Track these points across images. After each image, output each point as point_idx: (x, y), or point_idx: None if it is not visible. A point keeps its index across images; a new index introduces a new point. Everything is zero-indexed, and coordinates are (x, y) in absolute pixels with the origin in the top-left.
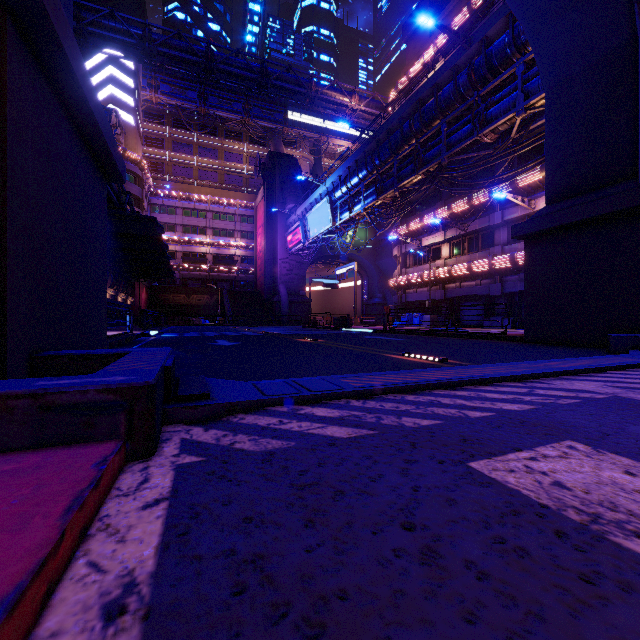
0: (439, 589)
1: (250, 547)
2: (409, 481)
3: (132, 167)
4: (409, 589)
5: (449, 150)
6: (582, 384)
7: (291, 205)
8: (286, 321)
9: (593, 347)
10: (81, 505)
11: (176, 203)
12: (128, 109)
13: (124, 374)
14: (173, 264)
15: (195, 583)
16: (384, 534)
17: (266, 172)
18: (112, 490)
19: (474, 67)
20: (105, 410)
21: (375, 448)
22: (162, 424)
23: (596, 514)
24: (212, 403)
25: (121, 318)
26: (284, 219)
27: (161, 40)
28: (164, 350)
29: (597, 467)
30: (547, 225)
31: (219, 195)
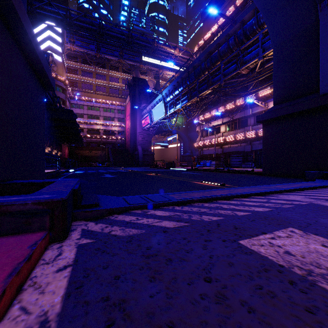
0: (227, 319)
1: (117, 295)
2: (207, 252)
3: (60, 84)
4: (210, 320)
5: (224, 77)
6: (294, 197)
7: (144, 104)
8: (141, 164)
9: (297, 177)
10: (17, 272)
11: (84, 103)
12: (58, 53)
13: (49, 194)
14: (82, 135)
15: (84, 319)
16: (194, 285)
17: (131, 87)
18: (40, 260)
19: (237, 35)
20: (37, 214)
21: (188, 233)
22: (72, 221)
23: (310, 270)
24: (100, 209)
25: (54, 163)
26: (140, 112)
27: (76, 17)
28: (75, 180)
29: (307, 242)
30: (274, 115)
31: (106, 99)
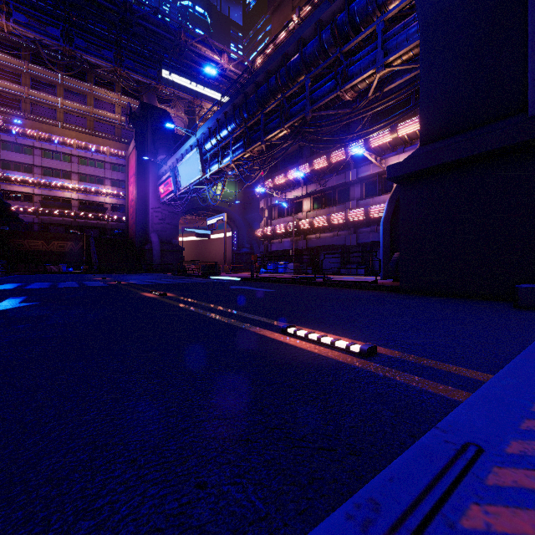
0: None
1: None
2: None
3: None
4: None
5: (313, 104)
6: None
7: (163, 156)
8: (158, 269)
9: (478, 298)
10: None
11: (33, 143)
12: None
13: None
14: (29, 208)
15: None
16: None
17: (137, 122)
18: None
19: (337, 22)
20: None
21: None
22: None
23: None
24: None
25: None
26: (156, 169)
27: None
28: None
29: None
30: (428, 164)
31: (87, 140)
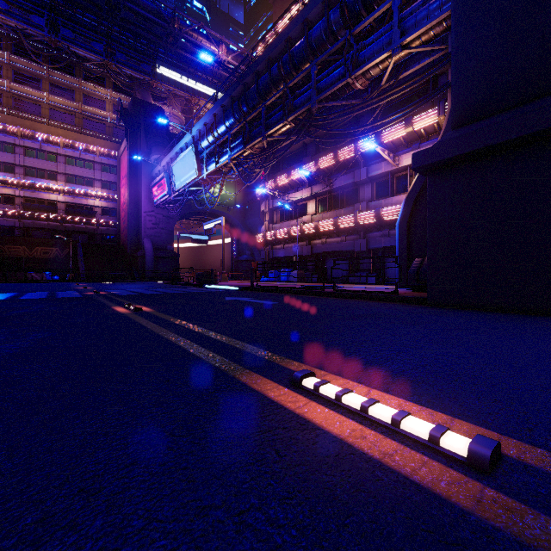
0: None
1: None
2: None
3: None
4: None
5: (320, 94)
6: None
7: (156, 155)
8: (151, 277)
9: (530, 313)
10: None
11: (15, 140)
12: None
13: None
14: (10, 210)
15: None
16: None
17: (129, 118)
18: None
19: (347, 0)
20: None
21: None
22: None
23: None
24: None
25: None
26: (149, 170)
27: None
28: None
29: None
30: (465, 148)
31: (74, 139)
